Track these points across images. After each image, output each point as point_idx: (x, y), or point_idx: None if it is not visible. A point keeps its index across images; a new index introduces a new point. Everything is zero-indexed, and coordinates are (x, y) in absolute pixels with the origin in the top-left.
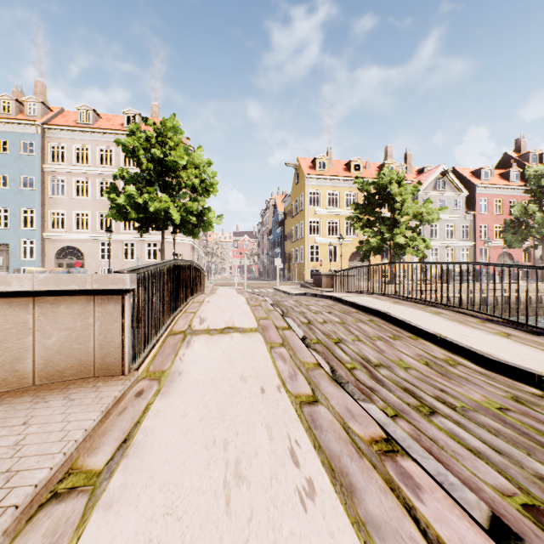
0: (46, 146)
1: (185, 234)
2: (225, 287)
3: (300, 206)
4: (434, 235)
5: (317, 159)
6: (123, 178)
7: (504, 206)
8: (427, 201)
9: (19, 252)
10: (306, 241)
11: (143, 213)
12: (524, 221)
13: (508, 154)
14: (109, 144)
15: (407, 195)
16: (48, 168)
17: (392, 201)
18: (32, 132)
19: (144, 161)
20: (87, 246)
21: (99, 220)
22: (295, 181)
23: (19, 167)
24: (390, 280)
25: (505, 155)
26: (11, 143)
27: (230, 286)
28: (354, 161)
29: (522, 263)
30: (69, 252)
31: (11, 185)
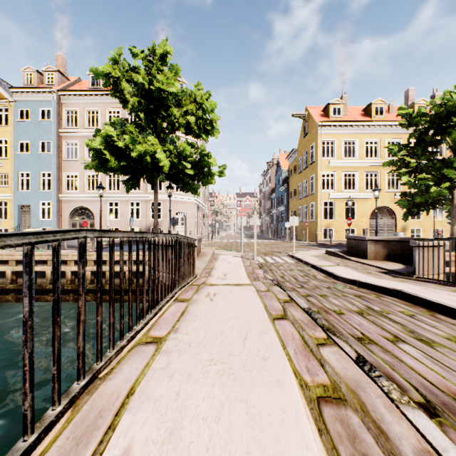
0: (61, 112)
1: (183, 189)
2: (228, 253)
3: (310, 158)
4: None
5: (330, 105)
6: (115, 127)
7: None
8: None
9: (39, 212)
10: (318, 197)
11: (125, 161)
12: None
13: None
14: (116, 105)
15: None
16: (63, 133)
17: None
18: (49, 99)
19: (131, 99)
20: (97, 206)
21: (108, 181)
22: (303, 133)
23: (39, 132)
24: (452, 246)
25: None
26: (32, 111)
27: (234, 251)
28: (374, 104)
29: None
30: (86, 212)
31: (32, 150)
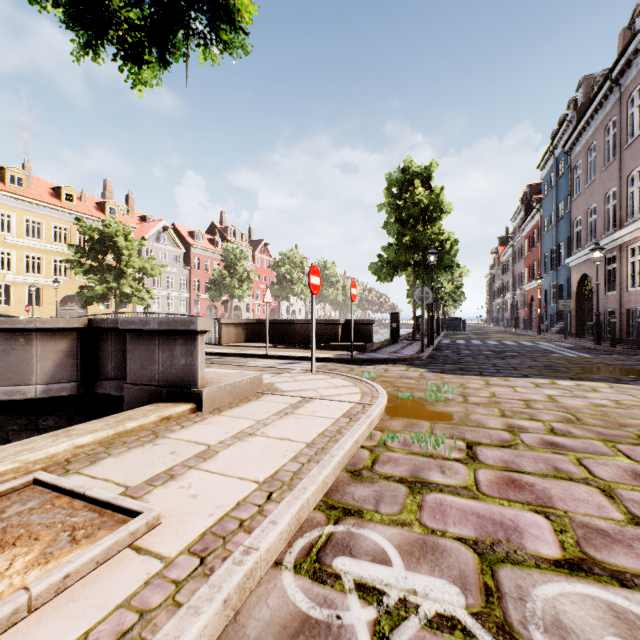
0: None
1: None
2: None
3: None
4: (157, 283)
5: (8, 170)
6: None
7: (212, 266)
8: (151, 257)
9: None
10: None
11: None
12: (222, 282)
13: (215, 224)
14: None
15: (134, 250)
16: None
17: (119, 252)
18: None
19: None
20: None
21: None
22: None
23: None
24: None
25: (213, 223)
26: None
27: None
28: (66, 189)
29: (223, 312)
30: None
31: None
